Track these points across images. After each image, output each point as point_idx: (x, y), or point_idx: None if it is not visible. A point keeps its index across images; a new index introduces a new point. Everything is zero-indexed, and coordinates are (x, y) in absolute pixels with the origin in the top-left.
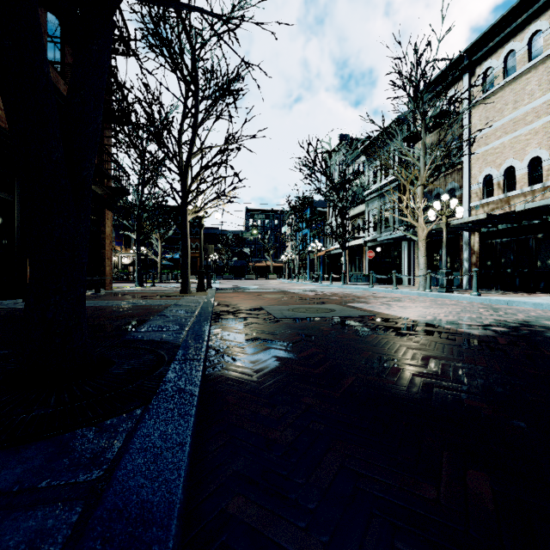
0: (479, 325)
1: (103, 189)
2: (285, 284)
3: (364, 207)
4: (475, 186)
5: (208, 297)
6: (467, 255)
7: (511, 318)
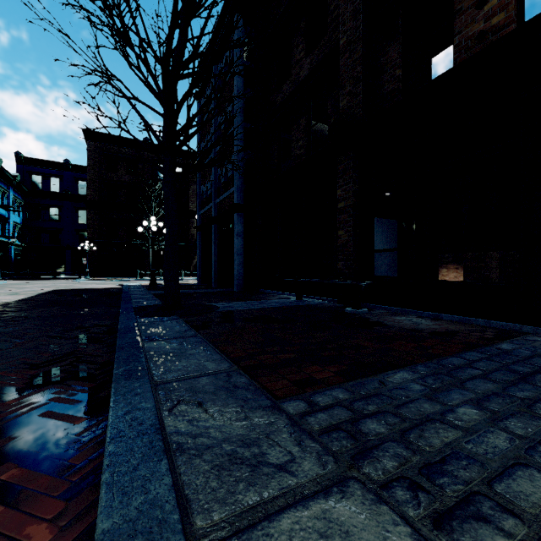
0: None
1: None
2: None
3: None
4: None
5: None
6: None
7: None
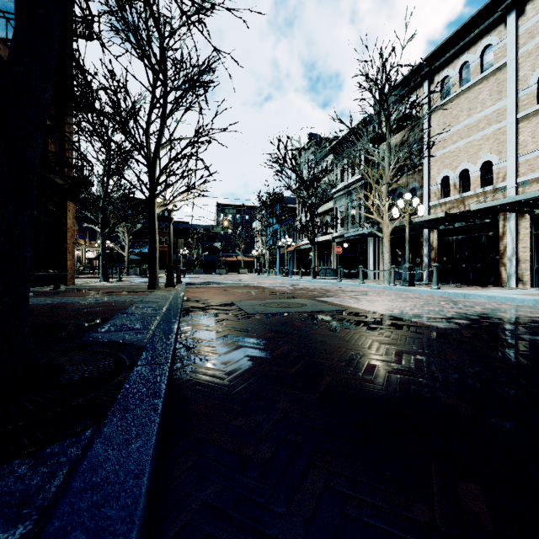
0: (442, 318)
1: (63, 179)
2: (256, 279)
3: (332, 204)
4: (434, 187)
5: (177, 293)
6: (427, 251)
7: (470, 310)
